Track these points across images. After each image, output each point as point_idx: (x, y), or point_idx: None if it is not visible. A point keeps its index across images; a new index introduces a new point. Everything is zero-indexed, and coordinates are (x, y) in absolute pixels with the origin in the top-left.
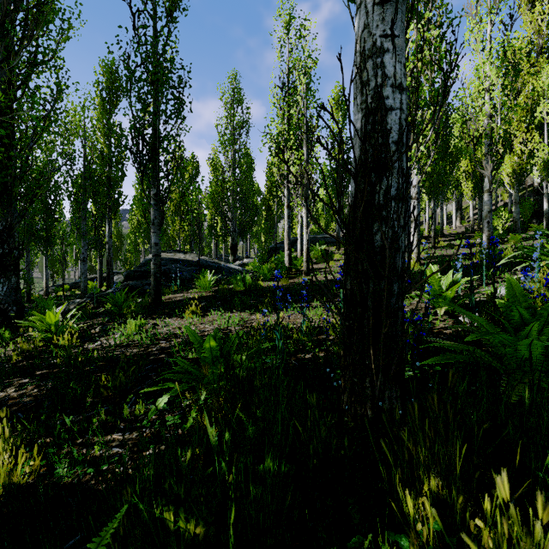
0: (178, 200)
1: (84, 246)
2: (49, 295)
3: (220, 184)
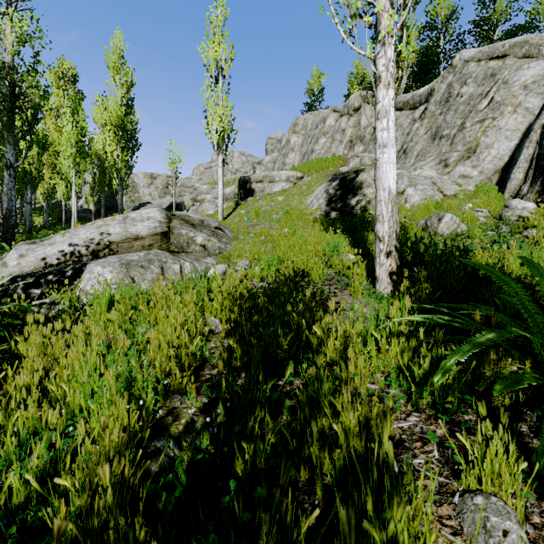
0: None
1: None
2: None
3: None
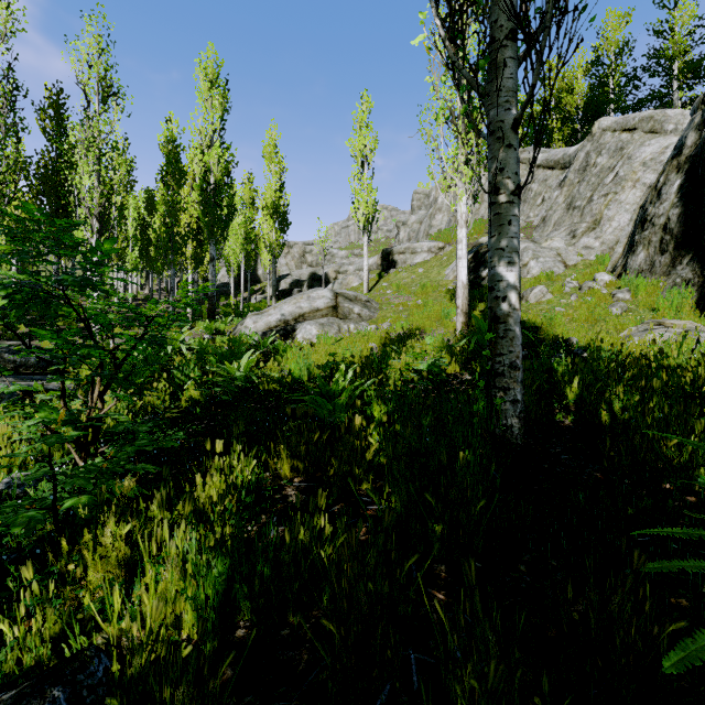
0: None
1: None
2: None
3: None
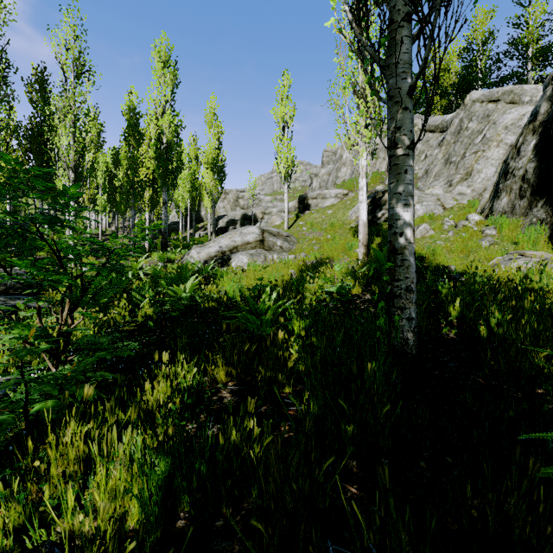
0: None
1: None
2: None
3: None
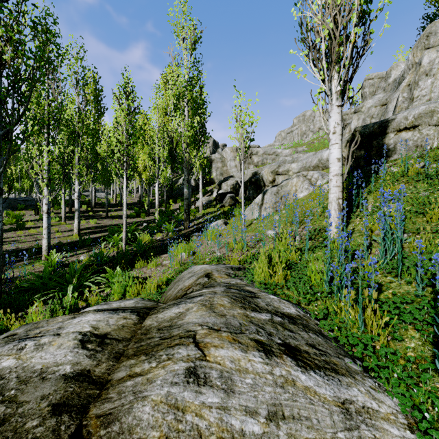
0: None
1: None
2: None
3: None
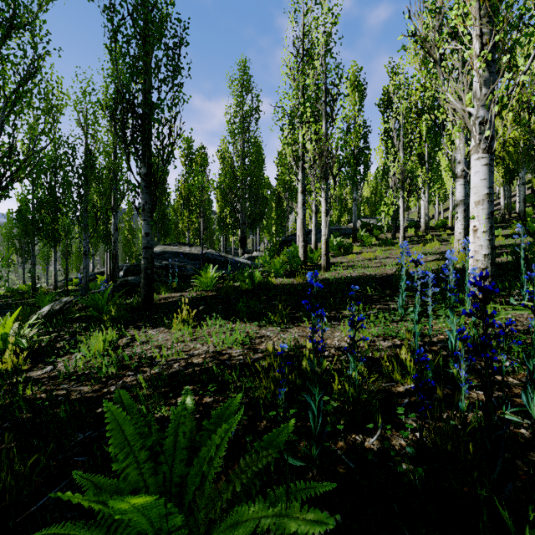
0: (187, 192)
1: (85, 239)
2: (57, 289)
3: (228, 175)
